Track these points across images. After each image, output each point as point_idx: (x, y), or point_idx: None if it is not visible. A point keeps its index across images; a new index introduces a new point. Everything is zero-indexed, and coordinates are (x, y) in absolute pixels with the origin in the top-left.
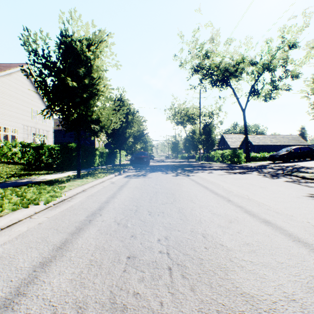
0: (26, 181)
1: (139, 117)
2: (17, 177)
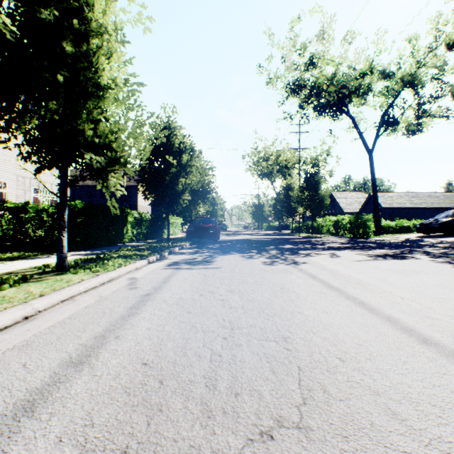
0: None
1: (200, 157)
2: None
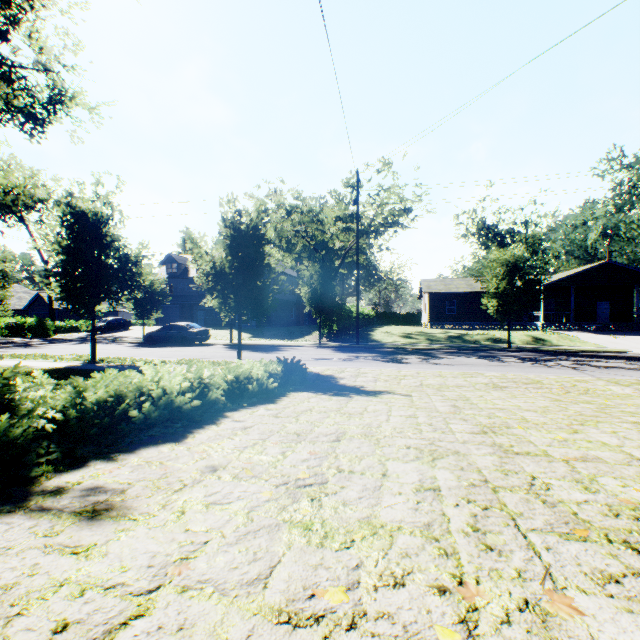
0: None
1: None
2: None
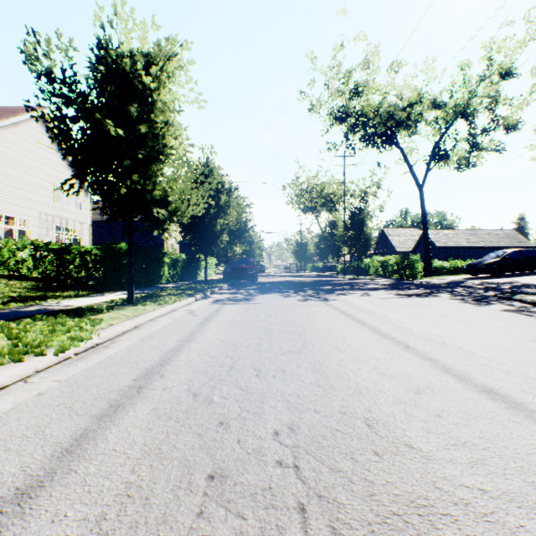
0: (34, 310)
1: (238, 198)
2: (21, 302)
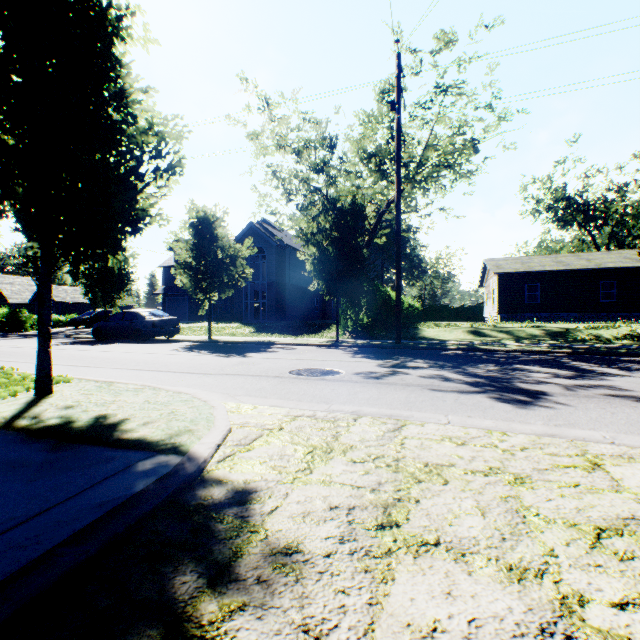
0: None
1: None
2: None
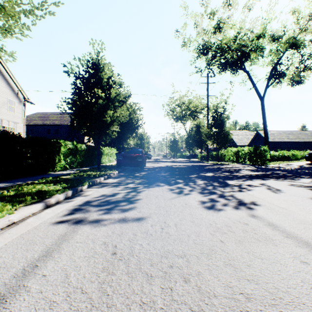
0: None
1: (127, 92)
2: None
